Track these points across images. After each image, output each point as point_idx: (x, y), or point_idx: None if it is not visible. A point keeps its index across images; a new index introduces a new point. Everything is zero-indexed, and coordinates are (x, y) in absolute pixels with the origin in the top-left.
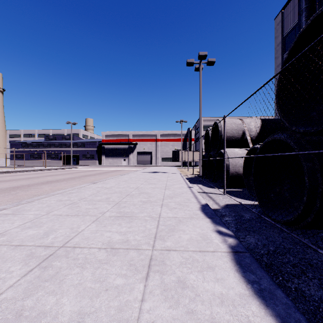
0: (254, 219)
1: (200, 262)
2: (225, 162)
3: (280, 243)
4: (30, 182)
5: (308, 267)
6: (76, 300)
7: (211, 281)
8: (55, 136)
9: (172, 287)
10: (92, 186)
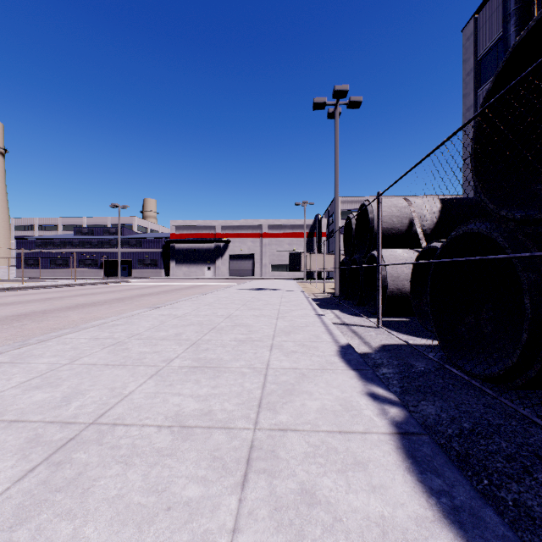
0: (433, 371)
1: (340, 454)
2: (380, 272)
3: (481, 415)
4: (47, 306)
5: (534, 461)
6: (112, 530)
7: (361, 491)
8: (92, 228)
9: (291, 504)
10: (152, 313)
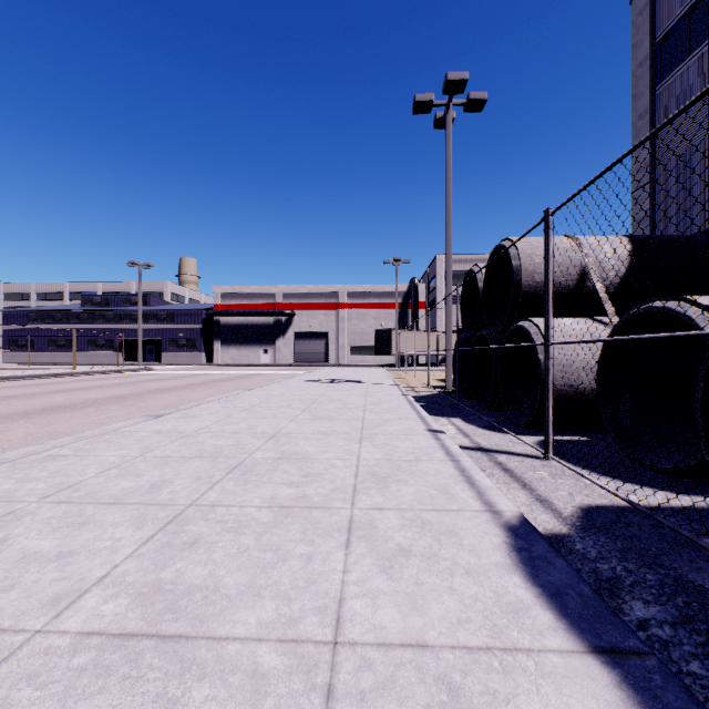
0: None
1: None
2: (550, 356)
3: None
4: None
5: None
6: None
7: None
8: (107, 296)
9: None
10: (141, 428)
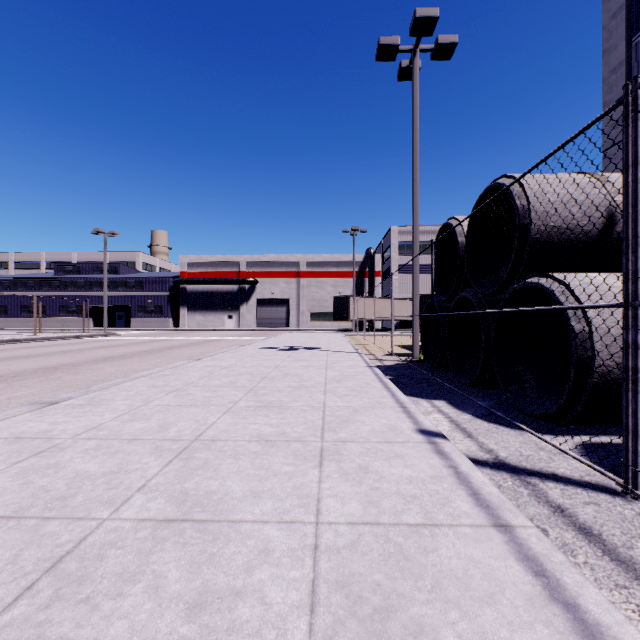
0: None
1: None
2: (639, 325)
3: None
4: None
5: None
6: None
7: None
8: (79, 264)
9: None
10: None
